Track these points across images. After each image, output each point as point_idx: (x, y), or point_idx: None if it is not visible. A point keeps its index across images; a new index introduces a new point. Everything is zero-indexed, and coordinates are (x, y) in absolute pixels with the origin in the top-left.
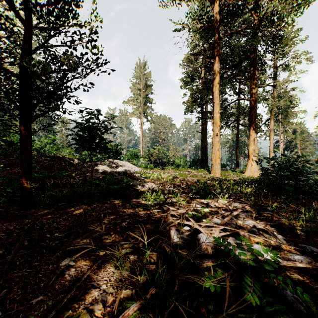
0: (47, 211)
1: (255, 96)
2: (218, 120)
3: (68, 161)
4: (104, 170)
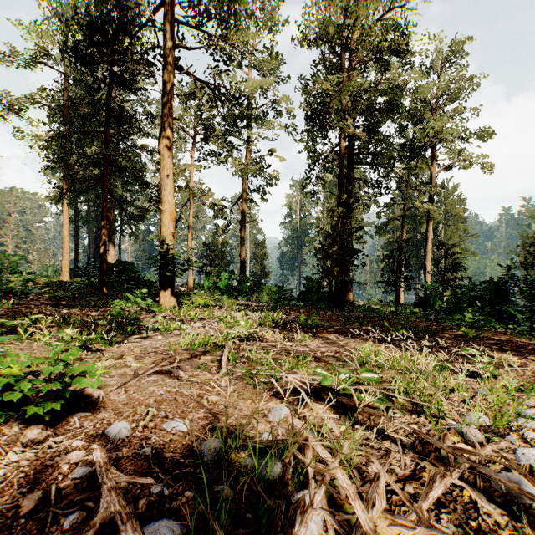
0: None
1: (113, 215)
2: (67, 236)
3: None
4: None
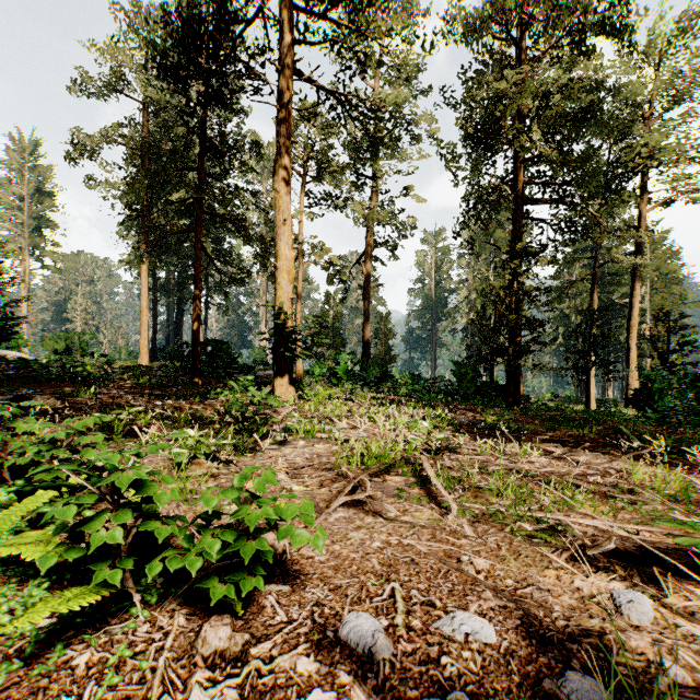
0: None
1: None
2: (146, 309)
3: None
4: None
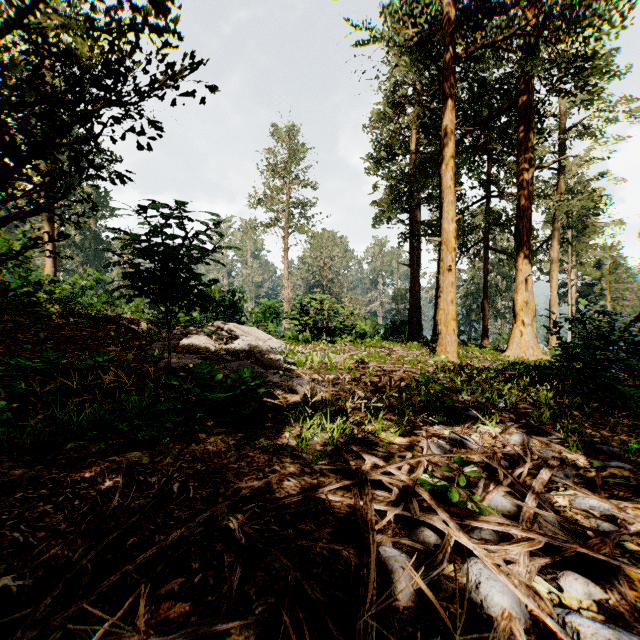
0: (24, 473)
1: (529, 186)
2: (453, 237)
3: (126, 327)
4: (203, 347)
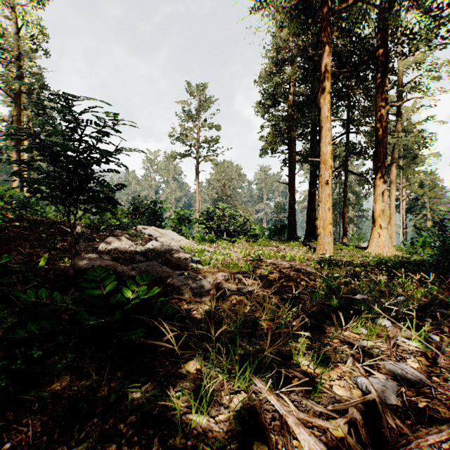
0: None
1: (385, 120)
2: (330, 157)
3: (63, 230)
4: (120, 247)
